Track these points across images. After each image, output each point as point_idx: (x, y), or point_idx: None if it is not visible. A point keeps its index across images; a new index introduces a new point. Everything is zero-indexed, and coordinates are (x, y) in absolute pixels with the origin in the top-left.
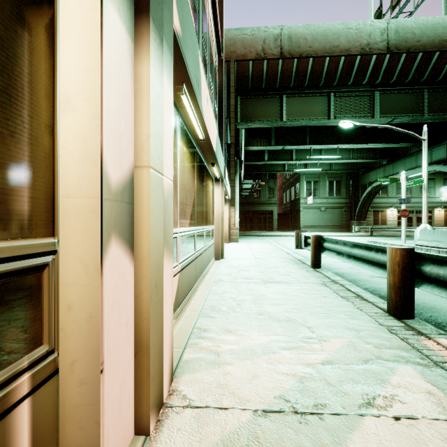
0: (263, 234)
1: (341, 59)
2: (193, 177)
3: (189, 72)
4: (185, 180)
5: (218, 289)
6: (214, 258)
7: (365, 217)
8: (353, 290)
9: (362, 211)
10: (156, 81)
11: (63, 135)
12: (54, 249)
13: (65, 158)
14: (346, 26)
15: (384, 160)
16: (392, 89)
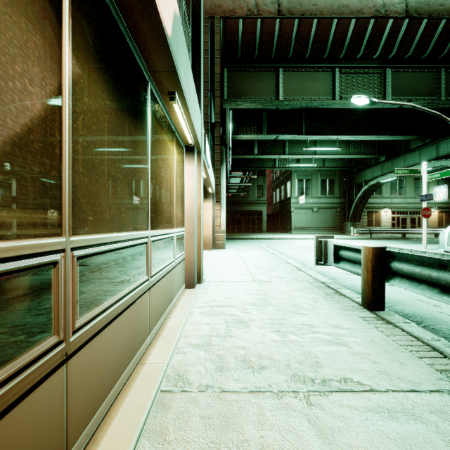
0: (253, 237)
1: (351, 23)
2: (37, 22)
3: None
4: None
5: None
6: (184, 285)
7: (360, 218)
8: None
9: (356, 212)
10: None
11: None
12: None
13: None
14: None
15: (382, 157)
16: (406, 66)
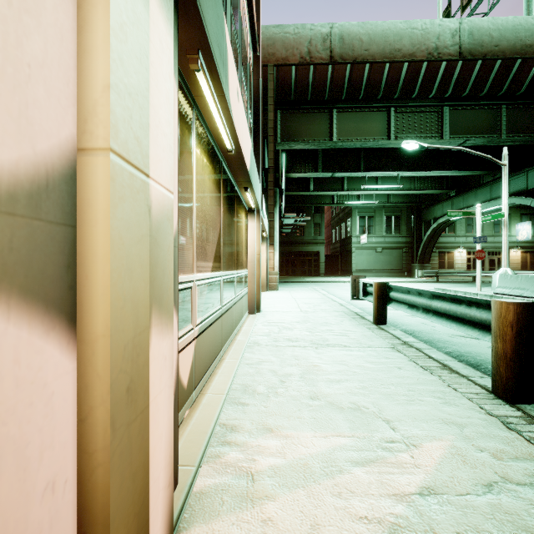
0: (308, 280)
1: (403, 66)
2: (219, 203)
3: (207, 32)
4: (205, 205)
5: (252, 357)
6: (247, 312)
7: (429, 259)
8: (436, 358)
9: (425, 253)
10: None
11: None
12: None
13: None
14: (409, 26)
15: (452, 192)
16: (465, 104)
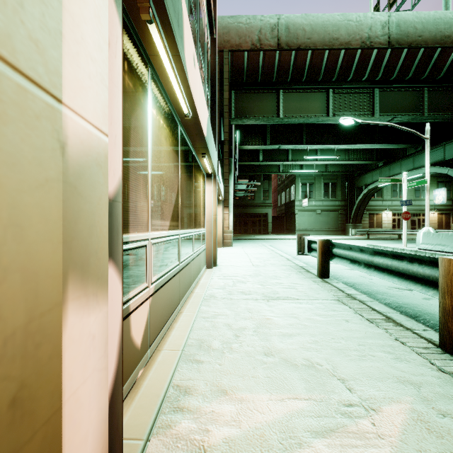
0: (258, 237)
1: (341, 53)
2: (176, 165)
3: None
4: (162, 165)
5: (209, 310)
6: (205, 266)
7: (361, 220)
8: (379, 310)
9: (357, 214)
10: None
11: None
12: None
13: None
14: (346, 18)
15: (380, 162)
16: (392, 86)
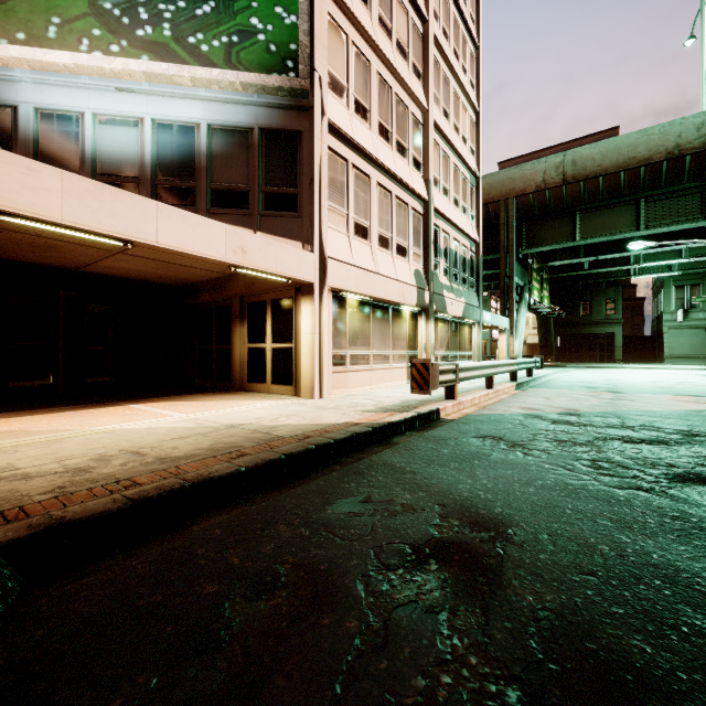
0: (580, 365)
1: (640, 170)
2: (448, 332)
3: (439, 311)
4: (442, 335)
5: None
6: None
7: None
8: (519, 380)
9: None
10: (430, 327)
11: (418, 339)
12: (418, 353)
13: (419, 342)
14: (645, 133)
15: None
16: None
